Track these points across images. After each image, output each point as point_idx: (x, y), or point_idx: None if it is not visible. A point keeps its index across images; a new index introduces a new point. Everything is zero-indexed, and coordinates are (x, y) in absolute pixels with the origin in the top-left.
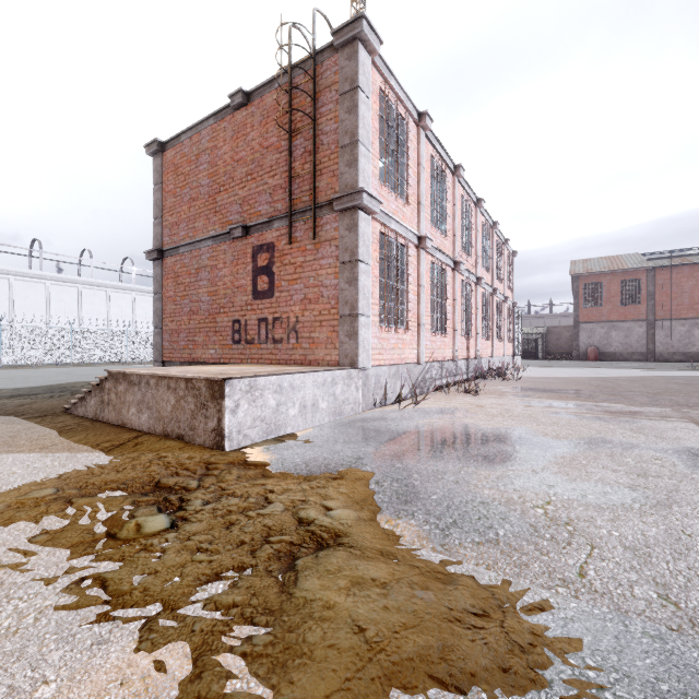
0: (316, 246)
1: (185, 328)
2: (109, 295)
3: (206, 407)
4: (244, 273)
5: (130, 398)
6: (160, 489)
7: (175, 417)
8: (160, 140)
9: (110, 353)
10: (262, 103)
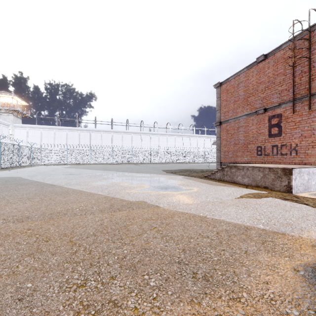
0: (309, 112)
1: (231, 150)
2: (175, 138)
3: (281, 178)
4: (263, 127)
5: (238, 173)
6: (288, 199)
7: (262, 180)
8: (220, 82)
9: (178, 159)
10: (274, 57)
